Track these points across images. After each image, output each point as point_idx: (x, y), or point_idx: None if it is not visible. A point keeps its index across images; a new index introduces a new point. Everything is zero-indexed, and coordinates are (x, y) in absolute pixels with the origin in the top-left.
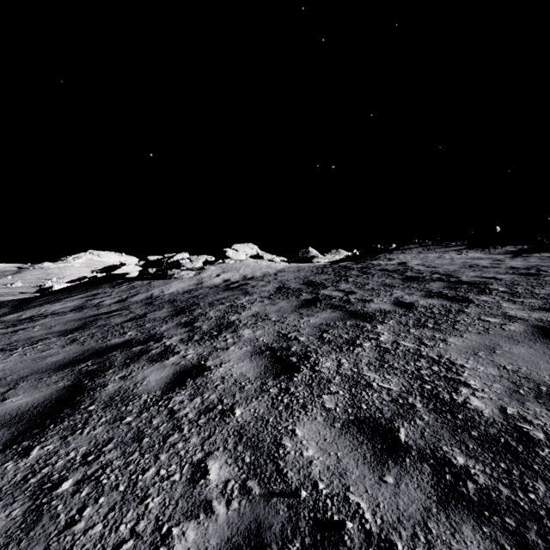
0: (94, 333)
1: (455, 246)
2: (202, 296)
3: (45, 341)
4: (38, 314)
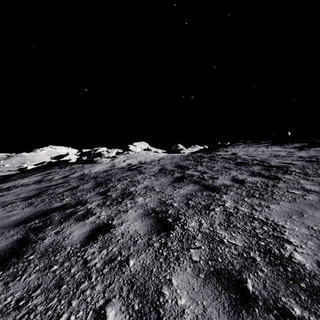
0: (44, 199)
1: (264, 143)
2: (114, 174)
3: (12, 204)
4: (13, 185)
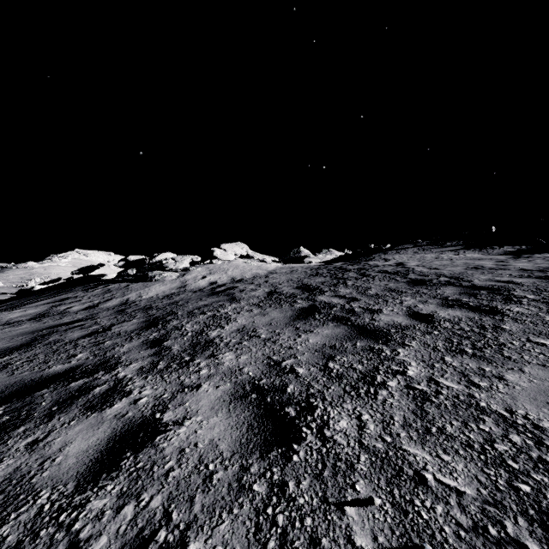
0: (36, 355)
1: (451, 246)
2: (182, 302)
3: None
4: None
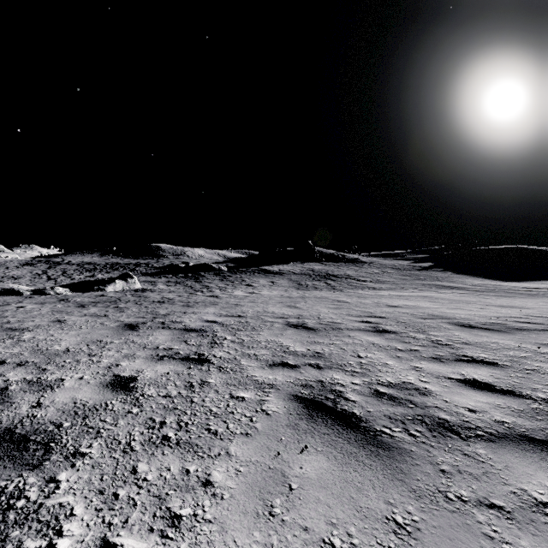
0: None
1: (95, 254)
2: None
3: None
4: None
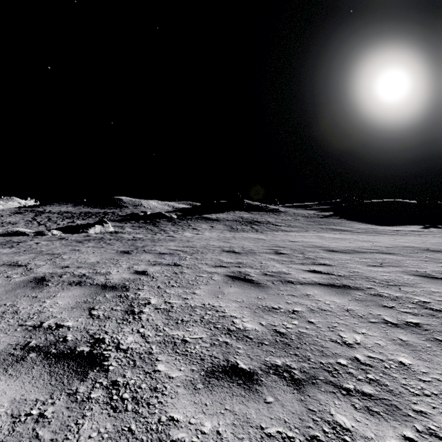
0: None
1: (69, 205)
2: None
3: None
4: None
